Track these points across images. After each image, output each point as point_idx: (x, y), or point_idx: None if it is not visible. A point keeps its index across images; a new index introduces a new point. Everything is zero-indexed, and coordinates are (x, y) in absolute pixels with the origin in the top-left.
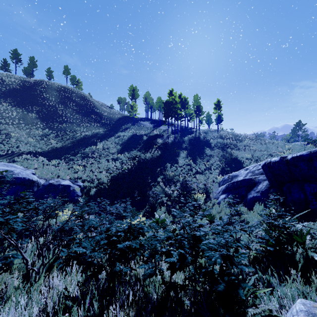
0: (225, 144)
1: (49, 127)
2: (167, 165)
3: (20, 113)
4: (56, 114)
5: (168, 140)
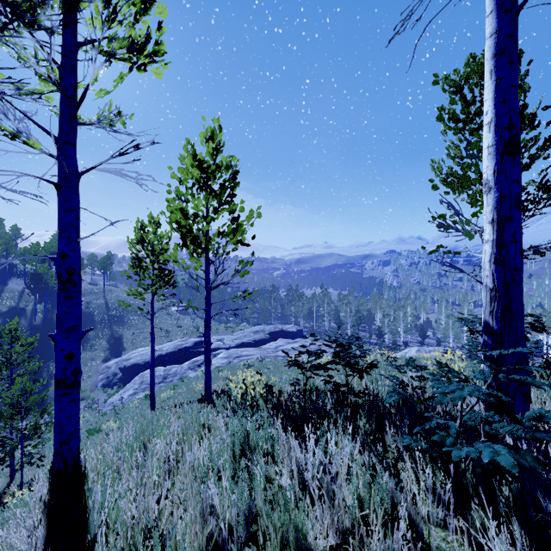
0: (111, 318)
1: None
2: (52, 364)
3: None
4: None
5: (36, 320)
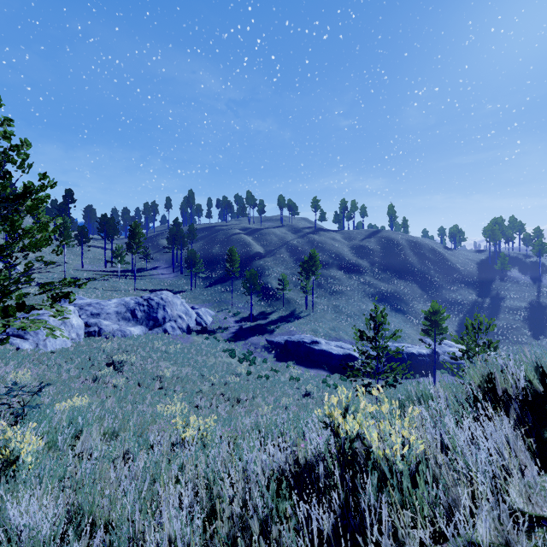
0: None
1: (431, 297)
2: None
3: (408, 286)
4: (426, 280)
5: None
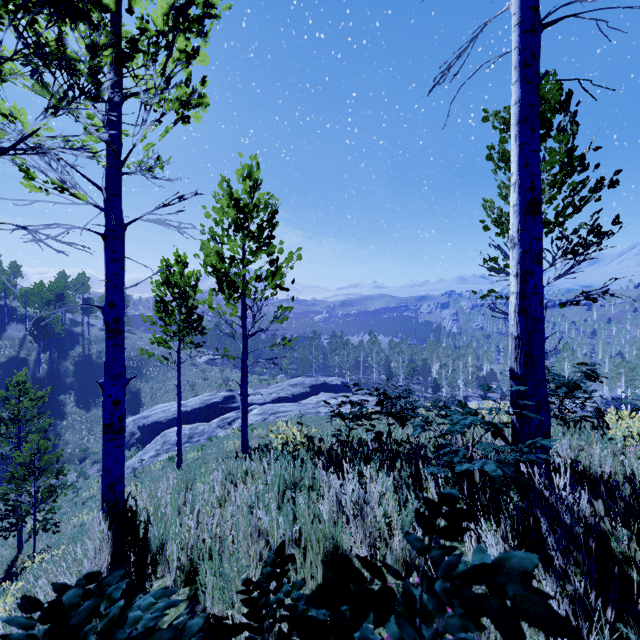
0: (127, 369)
1: None
2: (59, 423)
3: None
4: None
5: (40, 372)
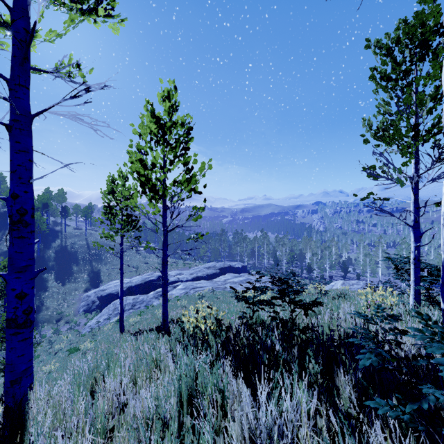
0: (91, 256)
1: None
2: (43, 293)
3: None
4: None
5: None
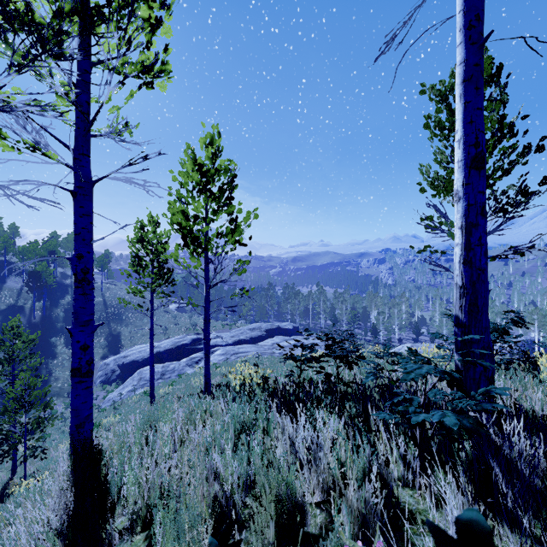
0: (109, 315)
1: None
2: (50, 361)
3: None
4: None
5: (35, 318)
